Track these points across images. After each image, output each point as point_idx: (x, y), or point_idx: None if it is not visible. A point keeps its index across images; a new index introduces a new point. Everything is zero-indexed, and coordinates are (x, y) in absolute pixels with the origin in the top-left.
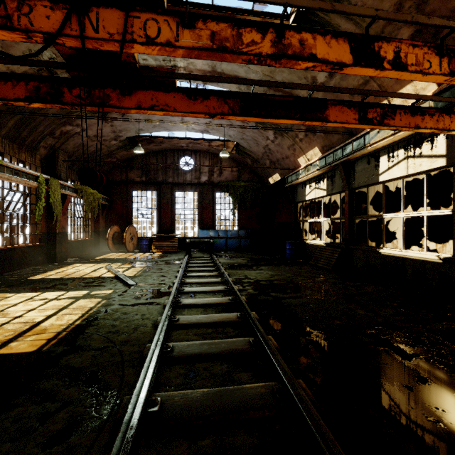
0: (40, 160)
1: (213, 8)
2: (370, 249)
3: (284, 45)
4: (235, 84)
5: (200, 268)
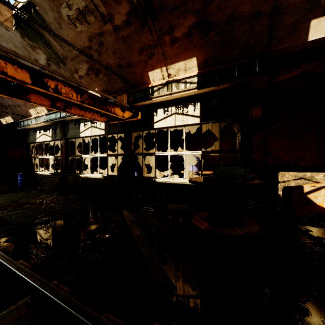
0: None
1: None
2: (76, 174)
3: None
4: None
5: None
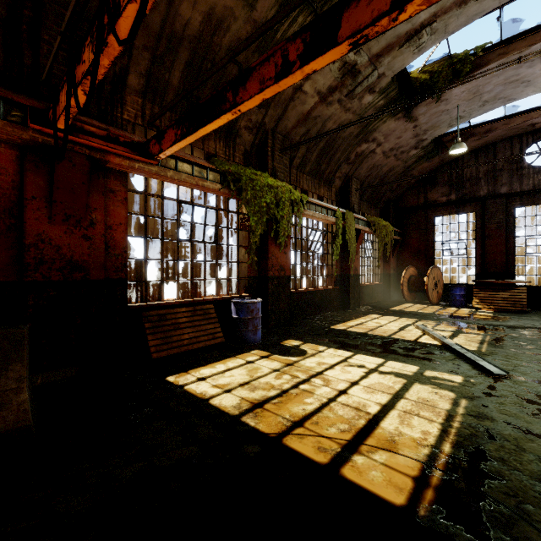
0: (335, 193)
1: None
2: None
3: None
4: None
5: None
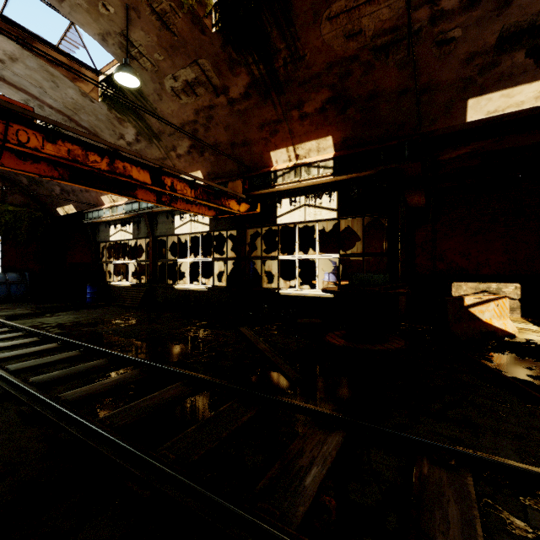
0: None
1: (2, 17)
2: (169, 286)
3: (114, 167)
4: (21, 96)
5: None
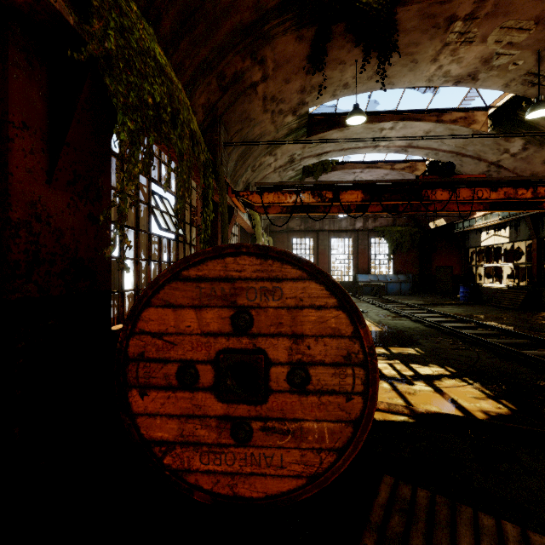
0: None
1: (426, 111)
2: None
3: (536, 193)
4: (424, 152)
5: (392, 305)
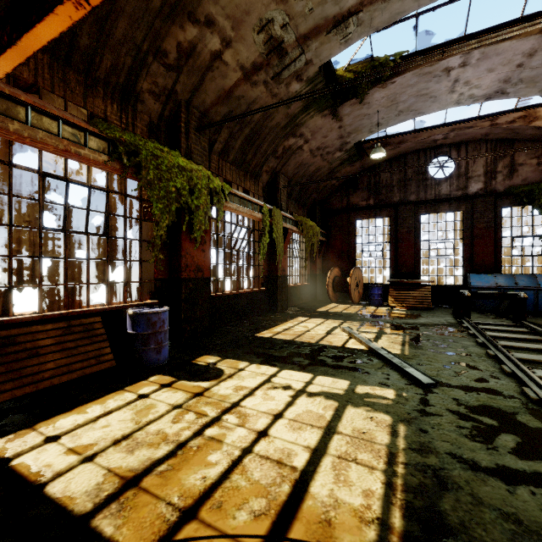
0: (262, 188)
1: None
2: None
3: None
4: None
5: (541, 356)
